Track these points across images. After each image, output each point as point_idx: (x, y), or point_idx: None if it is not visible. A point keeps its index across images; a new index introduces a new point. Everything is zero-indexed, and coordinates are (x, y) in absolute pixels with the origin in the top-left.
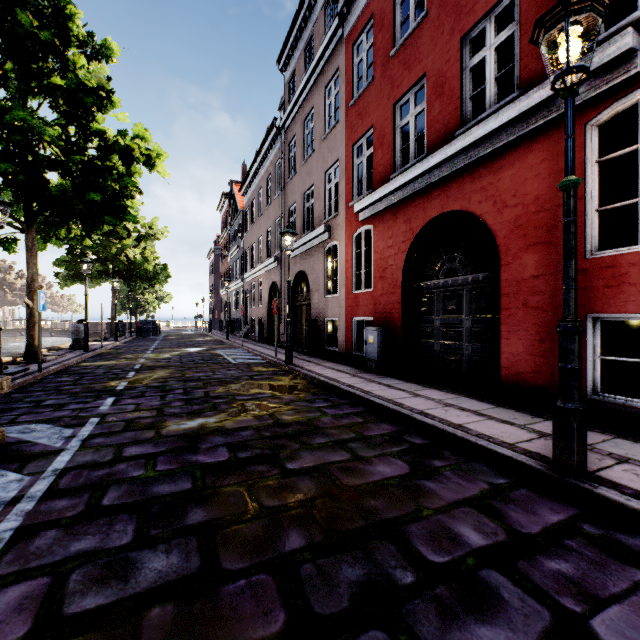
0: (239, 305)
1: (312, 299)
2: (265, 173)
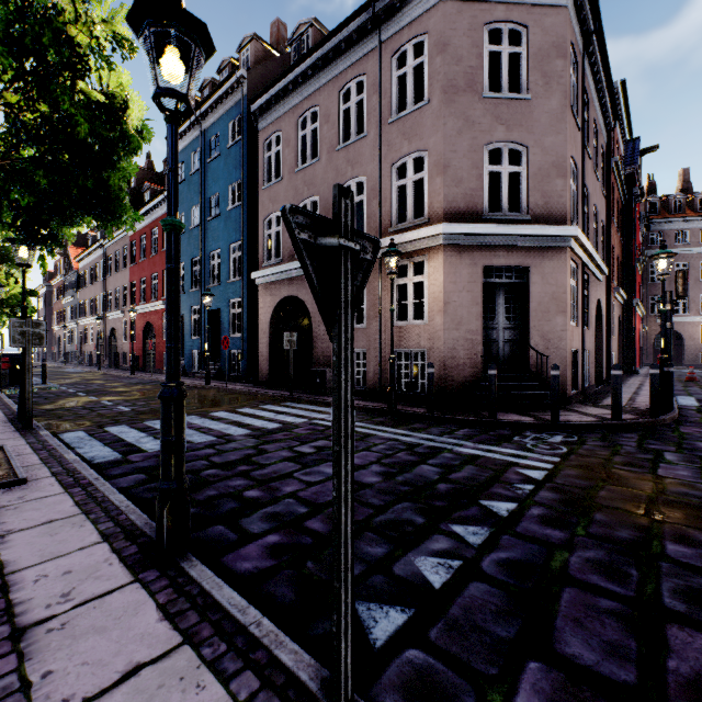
0: (74, 341)
1: (119, 342)
2: (95, 260)
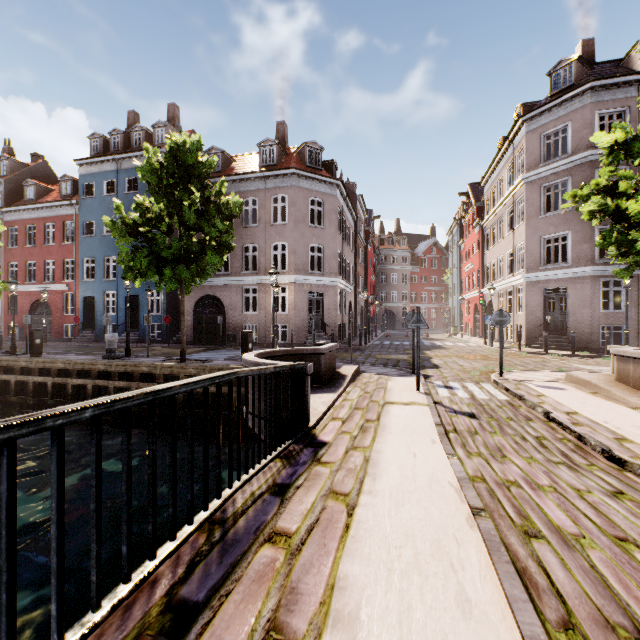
0: None
1: None
2: None
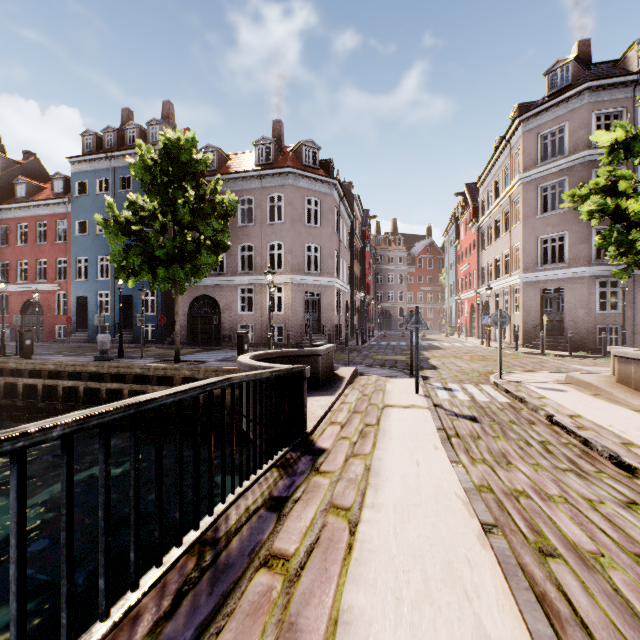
0: None
1: None
2: None
